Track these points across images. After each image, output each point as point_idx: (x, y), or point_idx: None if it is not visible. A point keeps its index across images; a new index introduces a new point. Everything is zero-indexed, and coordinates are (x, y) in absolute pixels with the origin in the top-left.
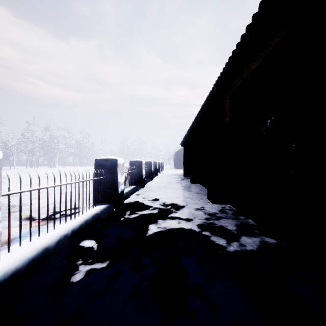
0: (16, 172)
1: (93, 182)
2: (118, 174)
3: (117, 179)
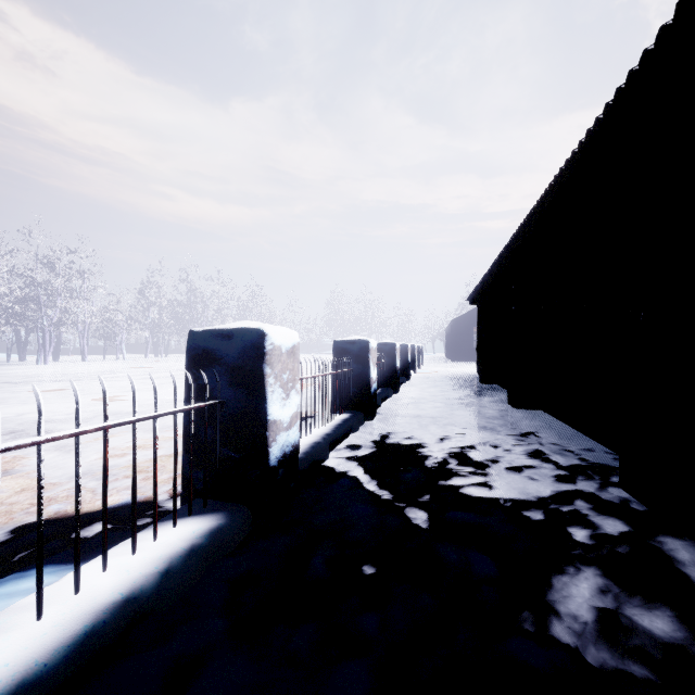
0: (119, 366)
1: (134, 432)
2: (271, 390)
3: (265, 408)
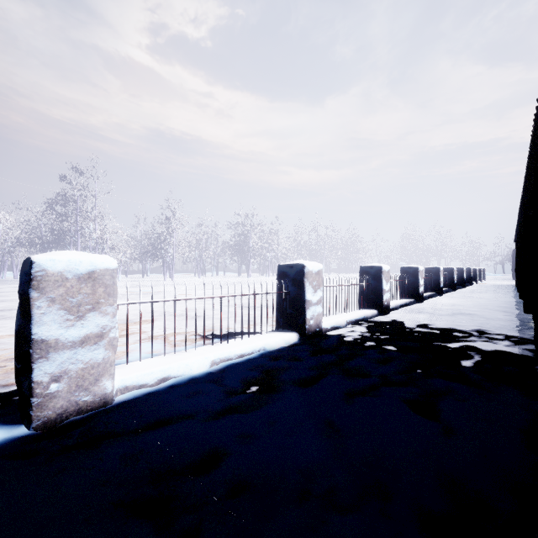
0: None
1: (429, 279)
2: (440, 276)
3: (440, 279)
